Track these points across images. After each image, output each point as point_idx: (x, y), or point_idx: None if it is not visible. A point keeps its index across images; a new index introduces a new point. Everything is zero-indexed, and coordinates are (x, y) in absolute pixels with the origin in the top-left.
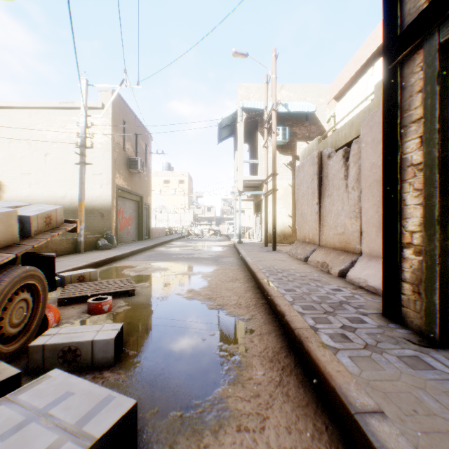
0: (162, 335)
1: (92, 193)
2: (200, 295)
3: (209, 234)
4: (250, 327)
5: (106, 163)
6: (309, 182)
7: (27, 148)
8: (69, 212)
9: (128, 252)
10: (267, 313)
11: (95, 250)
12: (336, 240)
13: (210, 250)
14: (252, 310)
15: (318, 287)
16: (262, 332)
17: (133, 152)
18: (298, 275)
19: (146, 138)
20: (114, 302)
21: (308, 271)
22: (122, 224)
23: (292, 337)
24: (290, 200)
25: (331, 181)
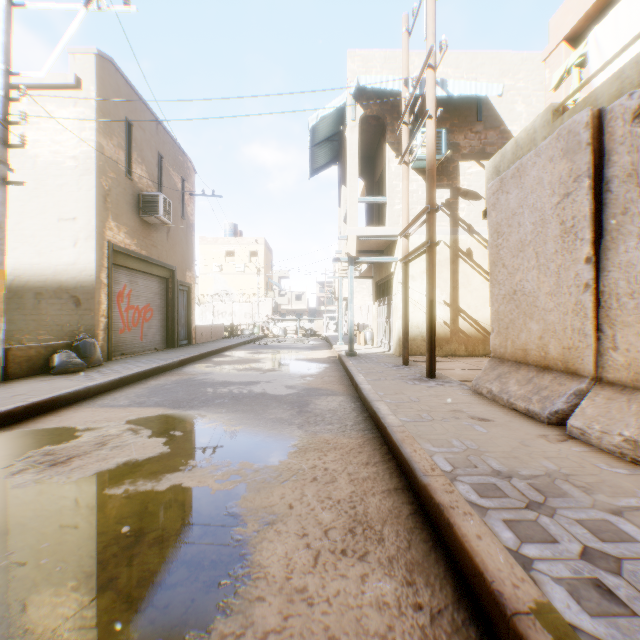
0: None
1: (57, 258)
2: None
3: (296, 336)
4: None
5: (85, 198)
6: (550, 207)
7: None
8: (12, 295)
9: (105, 383)
10: None
11: (39, 376)
12: None
13: (293, 370)
14: None
15: None
16: None
17: (153, 186)
18: None
19: (182, 167)
20: None
21: None
22: (128, 320)
23: None
24: (448, 274)
25: None
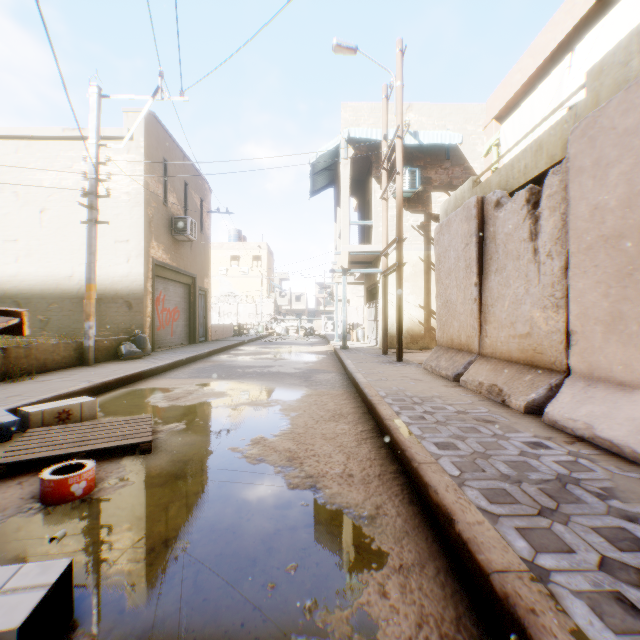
0: (177, 571)
1: (113, 272)
2: (275, 450)
3: (297, 334)
4: (376, 542)
5: (135, 225)
6: (461, 250)
7: (12, 200)
8: (78, 300)
9: (165, 365)
10: (407, 501)
11: (114, 361)
12: (513, 347)
13: (298, 359)
14: (376, 491)
15: (499, 439)
16: (403, 559)
17: (181, 209)
18: (452, 409)
19: (201, 189)
20: (106, 468)
21: (467, 402)
22: (163, 320)
23: (483, 590)
24: (422, 283)
25: (502, 245)
